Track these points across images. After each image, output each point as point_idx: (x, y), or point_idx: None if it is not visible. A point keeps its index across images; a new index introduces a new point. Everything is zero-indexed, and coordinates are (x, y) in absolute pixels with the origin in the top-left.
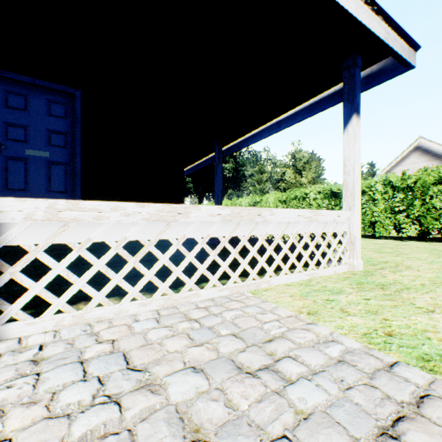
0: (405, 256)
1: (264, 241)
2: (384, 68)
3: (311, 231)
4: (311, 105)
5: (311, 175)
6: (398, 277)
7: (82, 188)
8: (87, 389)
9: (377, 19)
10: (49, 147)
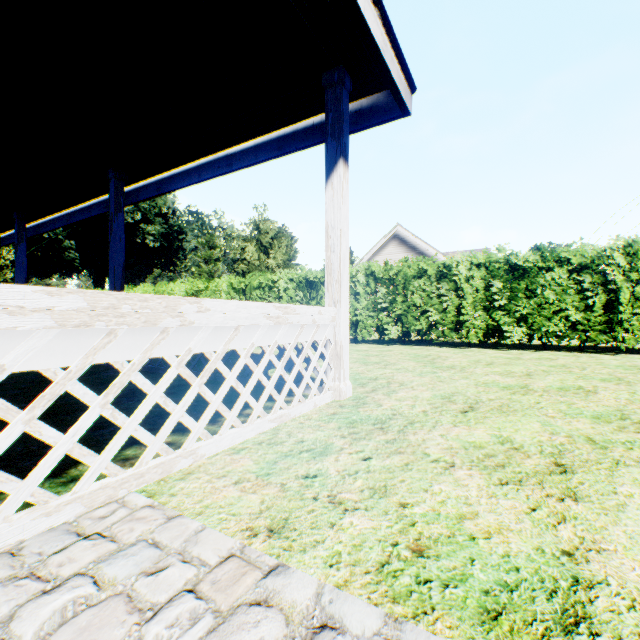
0: (393, 367)
1: (184, 368)
2: (376, 106)
3: (280, 340)
4: (281, 138)
5: (281, 256)
6: (396, 403)
7: None
8: None
9: (374, 12)
10: None
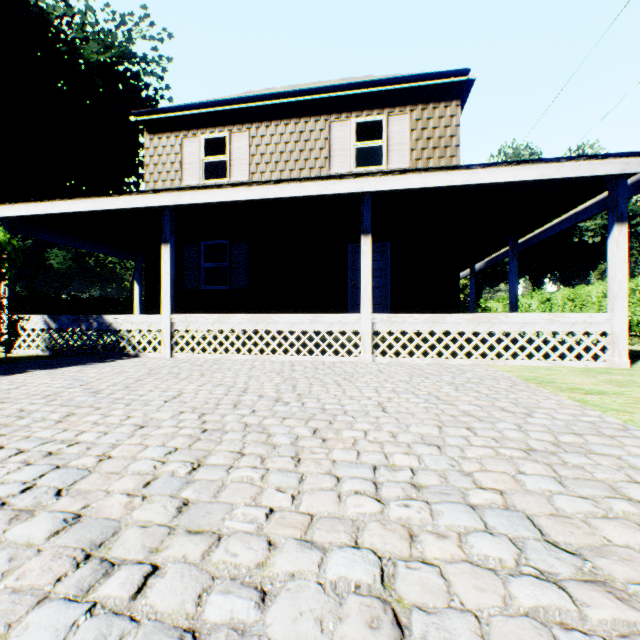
0: None
1: (500, 335)
2: None
3: (552, 329)
4: (605, 198)
5: None
6: None
7: (390, 302)
8: (403, 368)
9: (605, 161)
10: (373, 279)
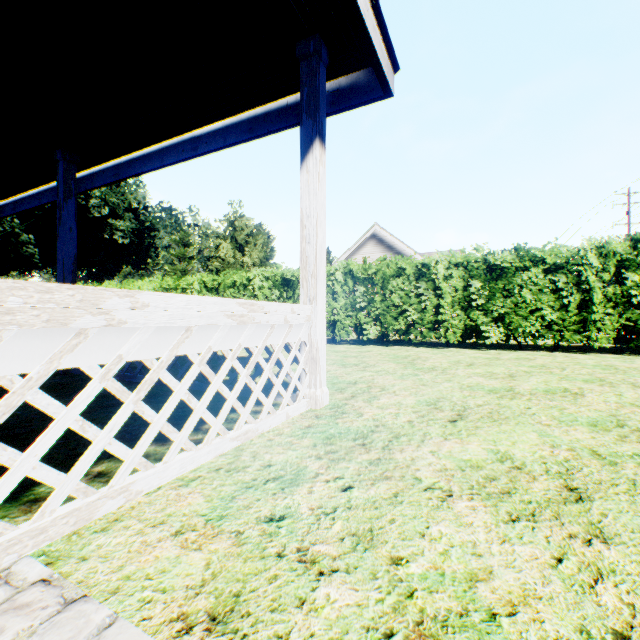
0: (373, 369)
1: (112, 380)
2: (356, 85)
3: (245, 343)
4: (252, 120)
5: (257, 254)
6: (378, 411)
7: None
8: None
9: None
10: None
